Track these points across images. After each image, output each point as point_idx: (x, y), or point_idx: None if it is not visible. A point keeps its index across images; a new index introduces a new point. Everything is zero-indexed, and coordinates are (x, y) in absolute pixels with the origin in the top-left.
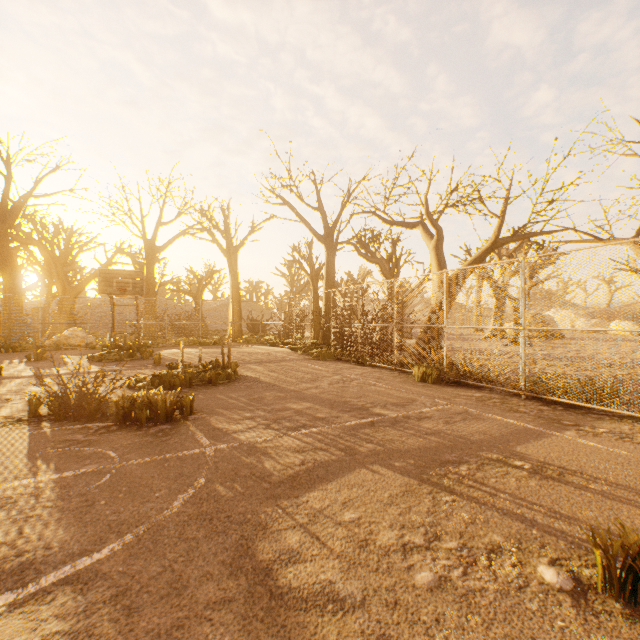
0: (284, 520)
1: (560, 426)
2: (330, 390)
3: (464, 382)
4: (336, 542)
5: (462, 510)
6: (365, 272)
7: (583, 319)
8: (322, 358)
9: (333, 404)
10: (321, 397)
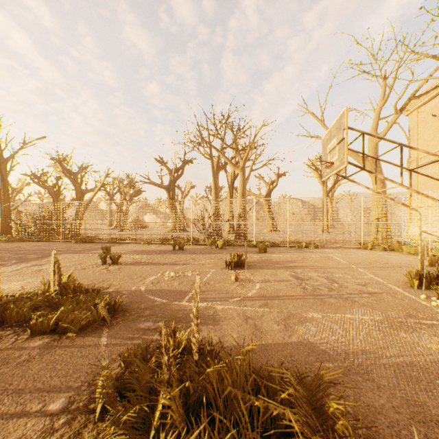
0: (47, 259)
1: (115, 246)
2: (34, 248)
3: (93, 242)
4: (60, 258)
5: (85, 254)
6: (25, 183)
7: (160, 219)
8: (12, 241)
9: (40, 250)
10: (32, 249)
